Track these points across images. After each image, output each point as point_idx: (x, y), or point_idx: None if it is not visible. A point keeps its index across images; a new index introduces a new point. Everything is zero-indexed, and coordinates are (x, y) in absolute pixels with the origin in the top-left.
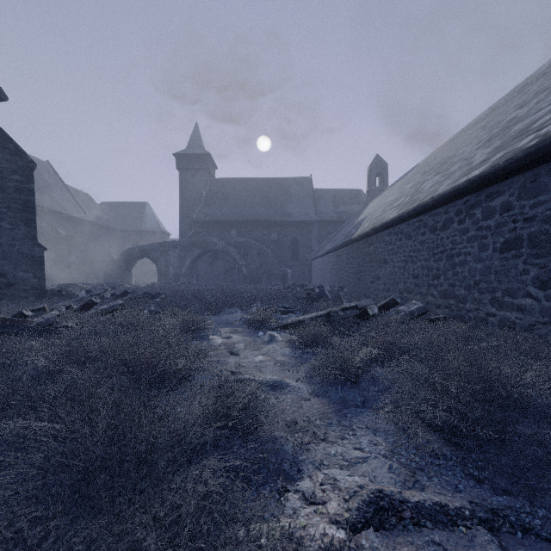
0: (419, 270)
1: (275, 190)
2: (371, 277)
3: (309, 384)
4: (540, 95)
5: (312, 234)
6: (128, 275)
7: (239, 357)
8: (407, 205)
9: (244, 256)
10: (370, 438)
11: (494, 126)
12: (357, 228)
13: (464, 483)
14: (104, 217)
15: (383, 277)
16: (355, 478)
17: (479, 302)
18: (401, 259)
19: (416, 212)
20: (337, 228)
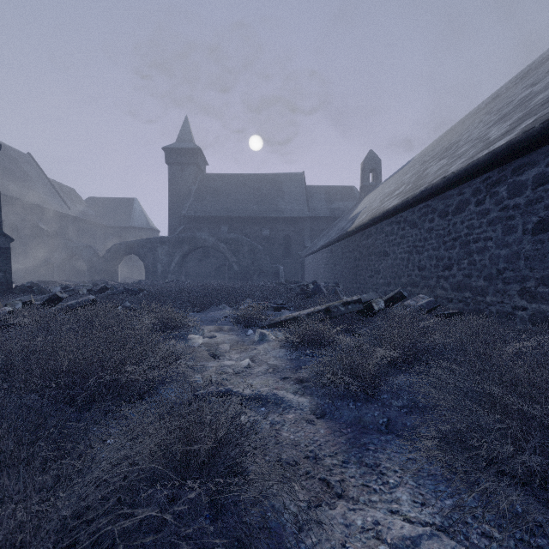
0: (426, 261)
1: (267, 186)
2: (369, 271)
3: (310, 397)
4: None
5: (304, 231)
6: (114, 272)
7: (223, 361)
8: (411, 191)
9: (235, 253)
10: (411, 491)
11: (503, 108)
12: (353, 221)
13: None
14: (90, 212)
15: (383, 271)
16: None
17: (504, 294)
18: (404, 250)
19: (423, 196)
20: (330, 225)
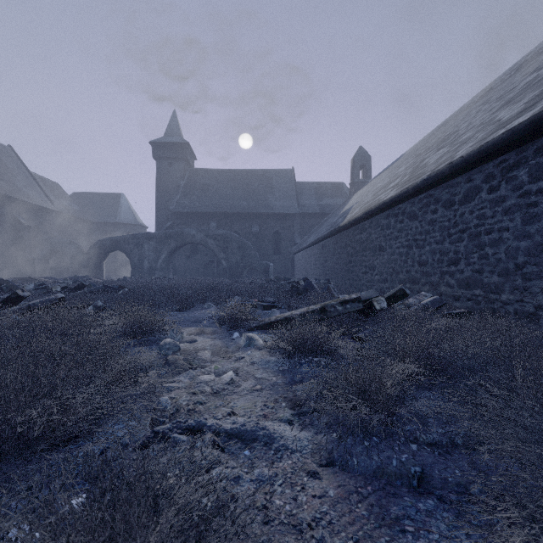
0: (428, 256)
1: (257, 182)
2: (363, 267)
3: (310, 429)
4: None
5: (294, 227)
6: (99, 268)
7: (201, 373)
8: (410, 181)
9: (223, 249)
10: None
11: (505, 95)
12: (345, 216)
13: None
14: (75, 208)
15: (379, 267)
16: None
17: (525, 292)
18: (403, 244)
19: (425, 184)
20: (320, 221)
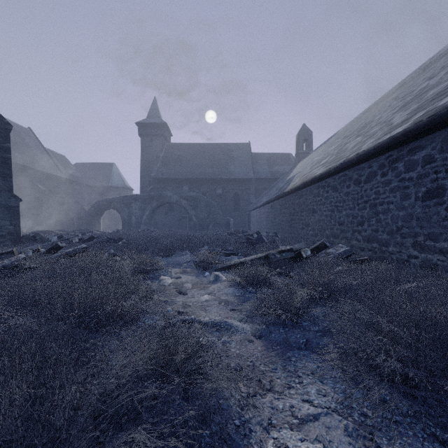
0: (345, 218)
1: (220, 153)
2: (301, 224)
3: (252, 324)
4: (447, 68)
5: (250, 189)
6: (97, 223)
7: (187, 296)
8: (333, 162)
9: (194, 208)
10: (318, 387)
11: (406, 96)
12: (289, 184)
13: (429, 447)
14: (78, 175)
15: (312, 224)
16: (310, 445)
17: (402, 246)
18: (328, 209)
19: (342, 167)
20: (271, 185)
